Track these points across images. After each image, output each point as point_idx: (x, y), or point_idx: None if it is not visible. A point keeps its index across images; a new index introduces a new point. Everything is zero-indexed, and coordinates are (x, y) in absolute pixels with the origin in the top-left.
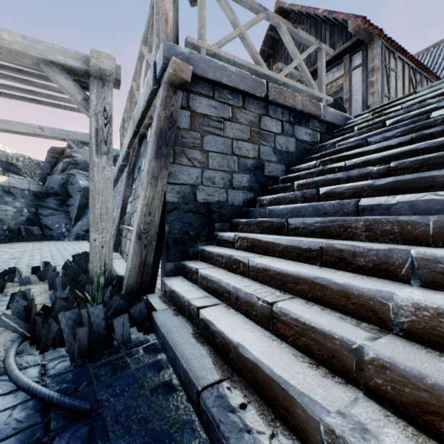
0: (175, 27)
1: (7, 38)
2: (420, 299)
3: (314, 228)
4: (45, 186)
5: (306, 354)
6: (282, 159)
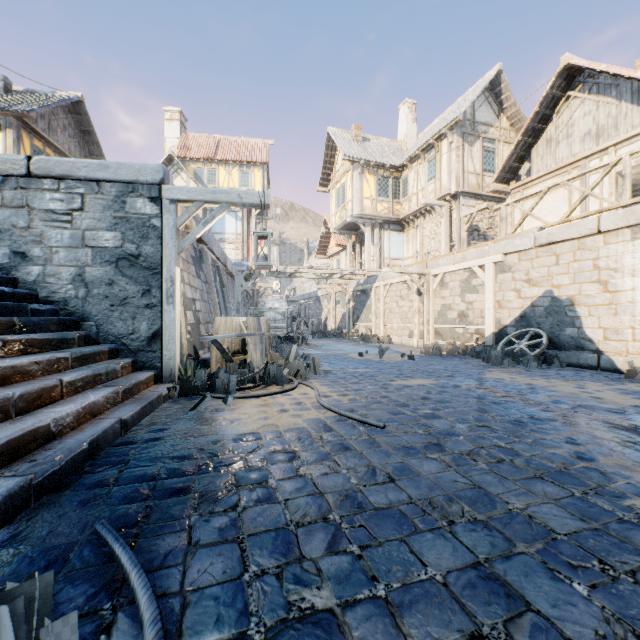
0: None
1: None
2: None
3: None
4: None
5: None
6: None
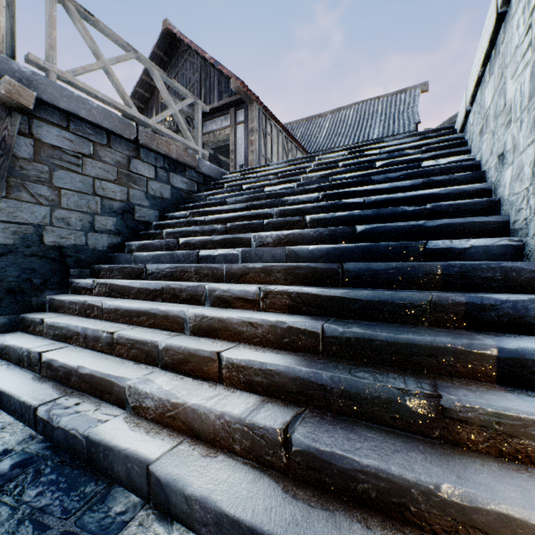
0: (10, 36)
1: None
2: (197, 311)
3: (166, 273)
4: None
5: (134, 361)
6: (156, 204)
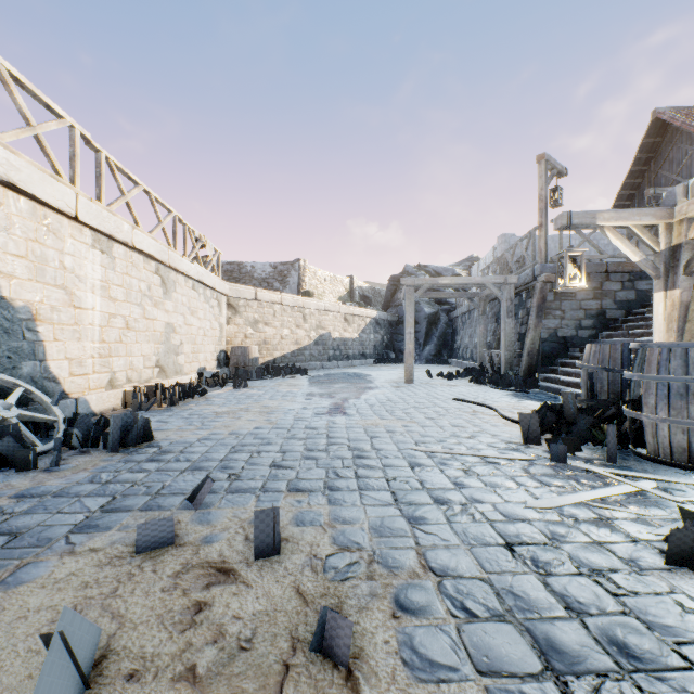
0: (545, 254)
1: (477, 280)
2: None
3: None
4: (394, 315)
5: None
6: (621, 306)
